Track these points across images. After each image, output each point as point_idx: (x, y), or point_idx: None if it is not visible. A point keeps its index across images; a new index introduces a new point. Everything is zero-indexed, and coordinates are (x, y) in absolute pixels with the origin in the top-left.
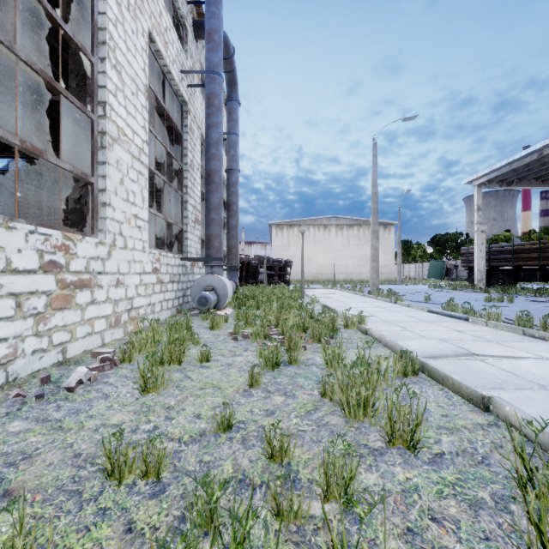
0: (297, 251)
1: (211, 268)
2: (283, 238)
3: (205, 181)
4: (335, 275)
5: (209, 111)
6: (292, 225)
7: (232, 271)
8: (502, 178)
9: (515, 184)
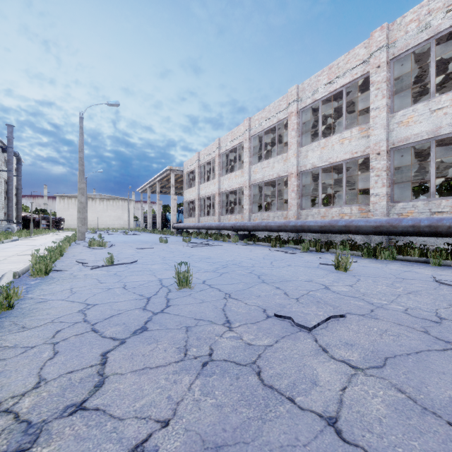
0: (74, 212)
1: (9, 223)
2: (65, 204)
3: (7, 199)
4: (99, 226)
5: (9, 181)
6: (71, 197)
7: (19, 223)
8: (146, 191)
9: (155, 193)
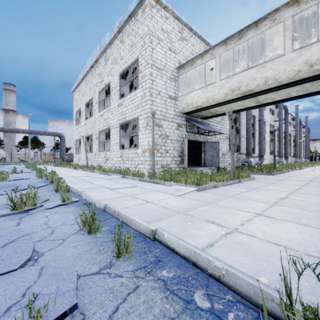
0: None
1: (306, 158)
2: None
3: (305, 148)
4: None
5: (305, 140)
6: None
7: (308, 159)
8: None
9: None
